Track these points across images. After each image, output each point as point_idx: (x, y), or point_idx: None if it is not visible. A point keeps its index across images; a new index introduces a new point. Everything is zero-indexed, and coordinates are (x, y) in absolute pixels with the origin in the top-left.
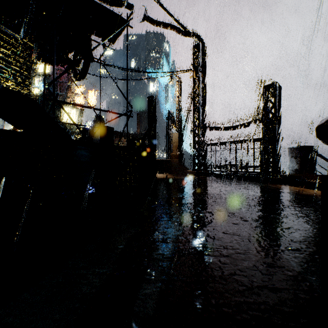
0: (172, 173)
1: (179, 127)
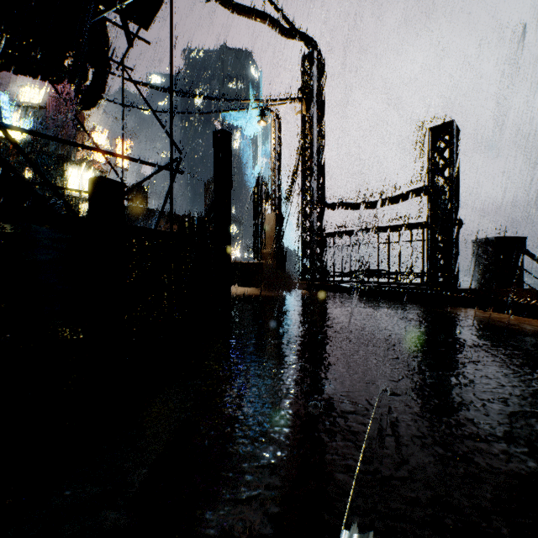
0: (265, 287)
1: (277, 203)
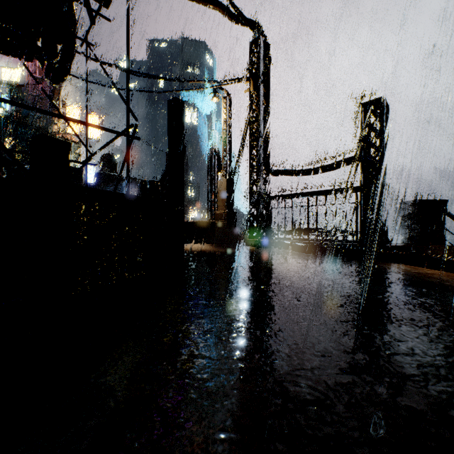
0: (217, 243)
1: (228, 170)
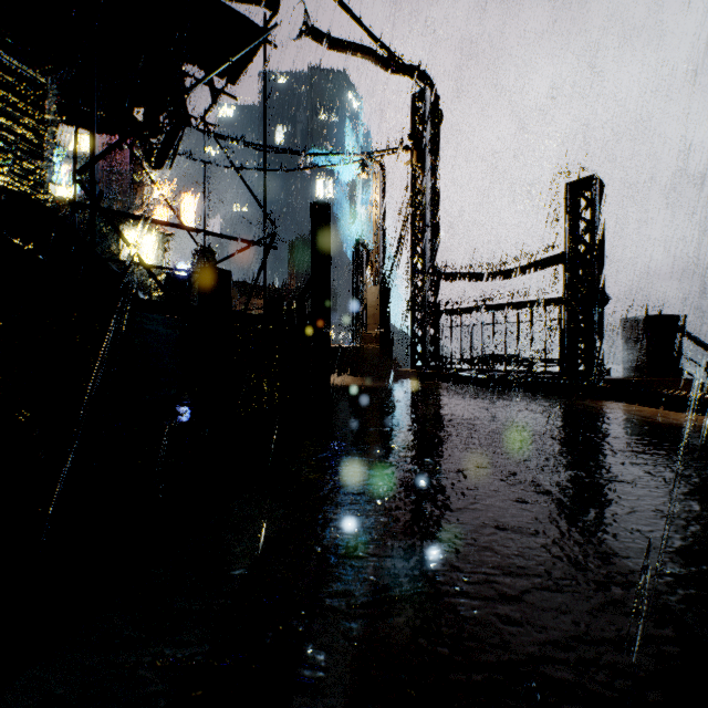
0: (367, 376)
1: (381, 273)
